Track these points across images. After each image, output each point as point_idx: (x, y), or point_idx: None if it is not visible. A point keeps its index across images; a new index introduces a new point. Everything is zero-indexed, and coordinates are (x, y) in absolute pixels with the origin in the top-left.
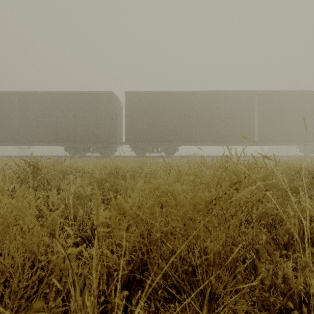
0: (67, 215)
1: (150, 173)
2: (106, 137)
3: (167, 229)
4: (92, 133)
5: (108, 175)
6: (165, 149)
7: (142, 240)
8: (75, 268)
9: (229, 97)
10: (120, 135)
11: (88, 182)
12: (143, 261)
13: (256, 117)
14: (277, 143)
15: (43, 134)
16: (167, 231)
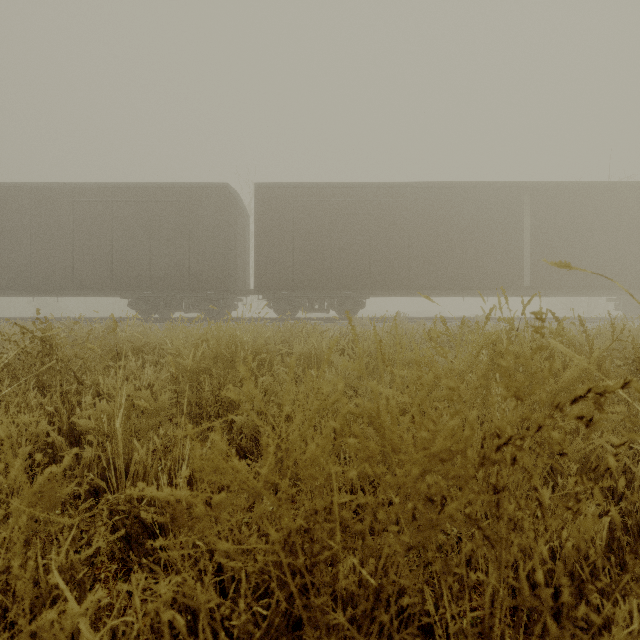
0: (113, 456)
1: (308, 355)
2: (214, 278)
3: (359, 529)
4: (187, 271)
5: (211, 361)
6: (338, 305)
7: (286, 560)
8: (94, 639)
9: (470, 195)
10: (245, 275)
11: (167, 376)
12: (289, 616)
13: (526, 239)
14: (571, 290)
15: (84, 273)
16: (361, 533)
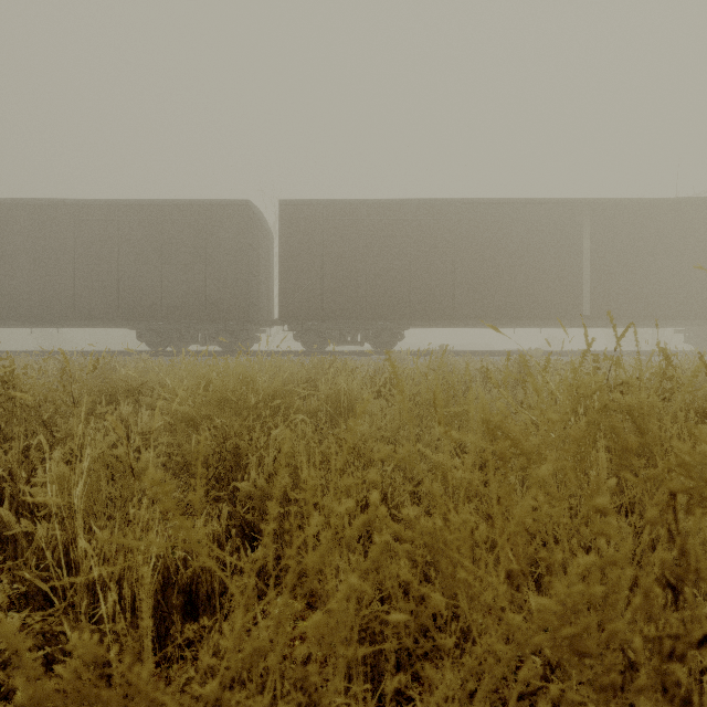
0: (75, 535)
1: (336, 398)
2: (234, 307)
3: None
4: (203, 299)
5: (215, 407)
6: (373, 336)
7: None
8: None
9: (523, 213)
10: (269, 303)
11: (162, 425)
12: None
13: (585, 263)
14: (636, 320)
15: (87, 301)
16: None
